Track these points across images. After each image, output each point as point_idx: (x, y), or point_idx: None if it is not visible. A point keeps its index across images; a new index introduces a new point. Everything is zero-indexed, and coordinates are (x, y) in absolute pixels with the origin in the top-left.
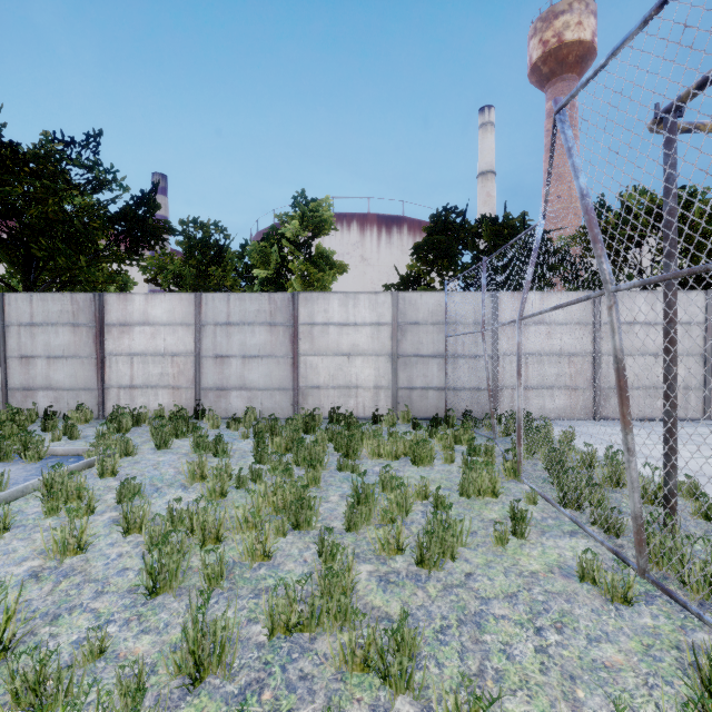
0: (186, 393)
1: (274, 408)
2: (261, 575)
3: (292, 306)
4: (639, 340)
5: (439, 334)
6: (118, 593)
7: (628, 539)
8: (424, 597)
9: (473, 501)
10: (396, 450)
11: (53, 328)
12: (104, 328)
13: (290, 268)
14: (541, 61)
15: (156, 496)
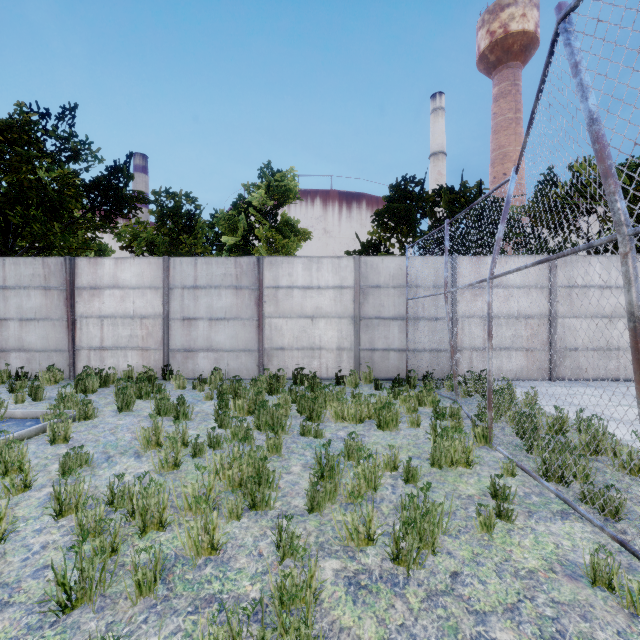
0: (154, 354)
1: (240, 369)
2: (206, 576)
3: (257, 270)
4: (593, 303)
5: (400, 297)
6: (26, 605)
7: (627, 521)
8: (404, 612)
9: (445, 472)
10: (360, 413)
11: (26, 291)
12: (74, 291)
13: (257, 235)
14: (488, 50)
15: (105, 466)
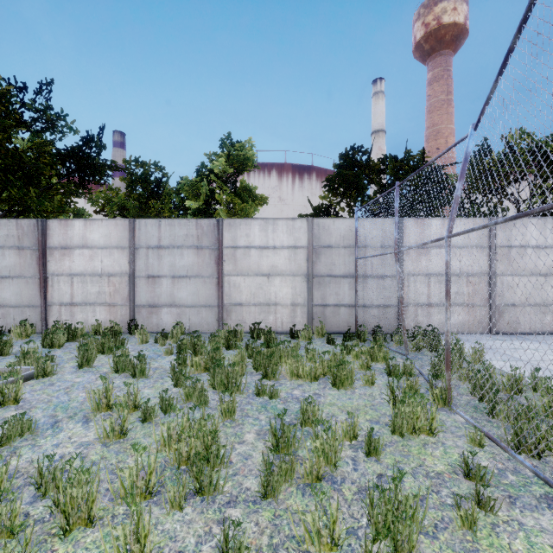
0: (121, 309)
1: (200, 323)
2: None
3: (217, 231)
4: (530, 262)
5: (350, 256)
6: None
7: None
8: None
9: (408, 440)
10: (315, 370)
11: (0, 251)
12: (46, 251)
13: (218, 200)
14: (423, 40)
15: (48, 434)
